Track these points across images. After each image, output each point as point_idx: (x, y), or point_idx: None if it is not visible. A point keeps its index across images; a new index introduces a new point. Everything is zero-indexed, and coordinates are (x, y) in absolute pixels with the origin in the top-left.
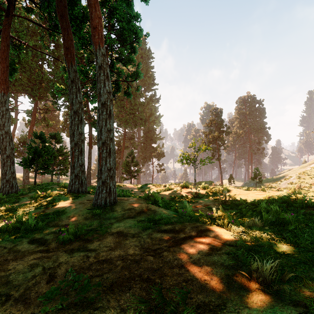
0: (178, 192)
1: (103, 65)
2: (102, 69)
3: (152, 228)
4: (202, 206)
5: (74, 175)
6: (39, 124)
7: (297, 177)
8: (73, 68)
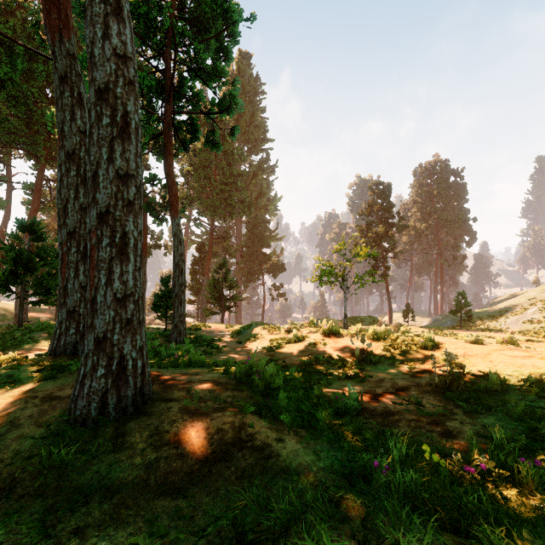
0: (319, 345)
1: None
2: None
3: None
4: (392, 396)
5: (66, 312)
6: (49, 209)
7: (540, 310)
8: (66, 47)
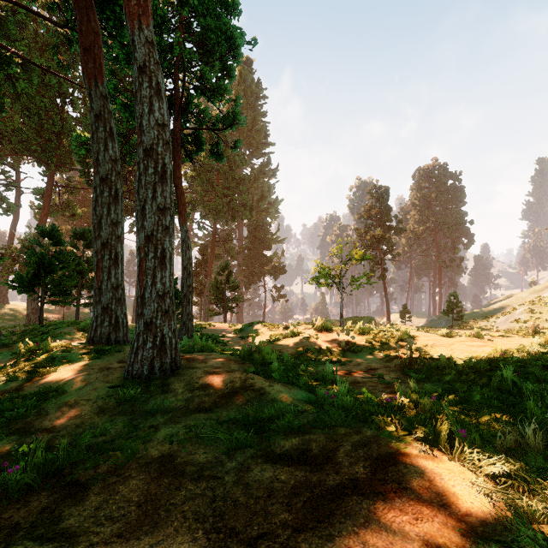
0: (312, 339)
1: (148, 66)
2: (146, 74)
3: (252, 446)
4: (363, 373)
5: (101, 308)
6: (58, 213)
7: (527, 310)
8: (100, 90)
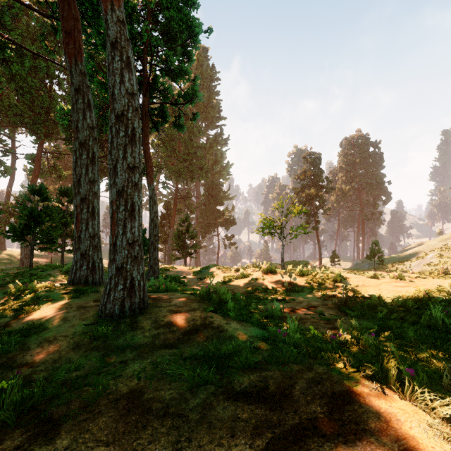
0: (260, 280)
1: (119, 42)
2: (117, 49)
3: (214, 383)
4: (305, 310)
5: (80, 254)
6: (46, 175)
7: (436, 256)
8: (79, 68)
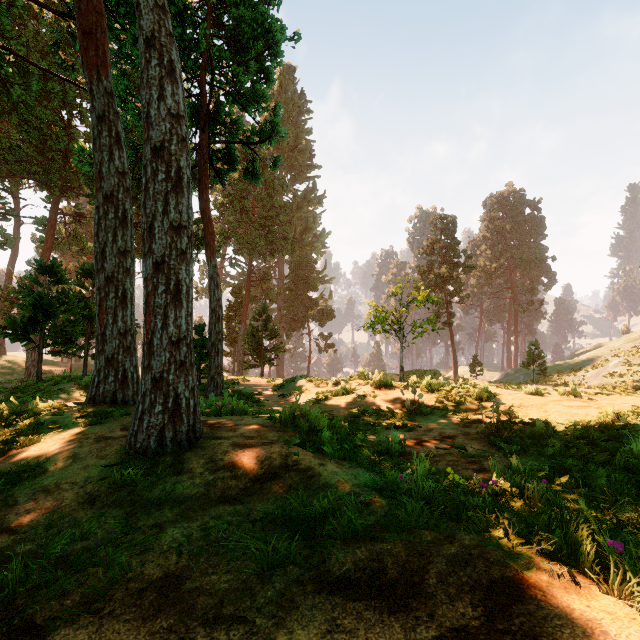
0: (369, 398)
1: (157, 37)
2: (155, 49)
3: (298, 562)
4: (437, 442)
5: (105, 360)
6: (63, 247)
7: (622, 362)
8: (104, 85)
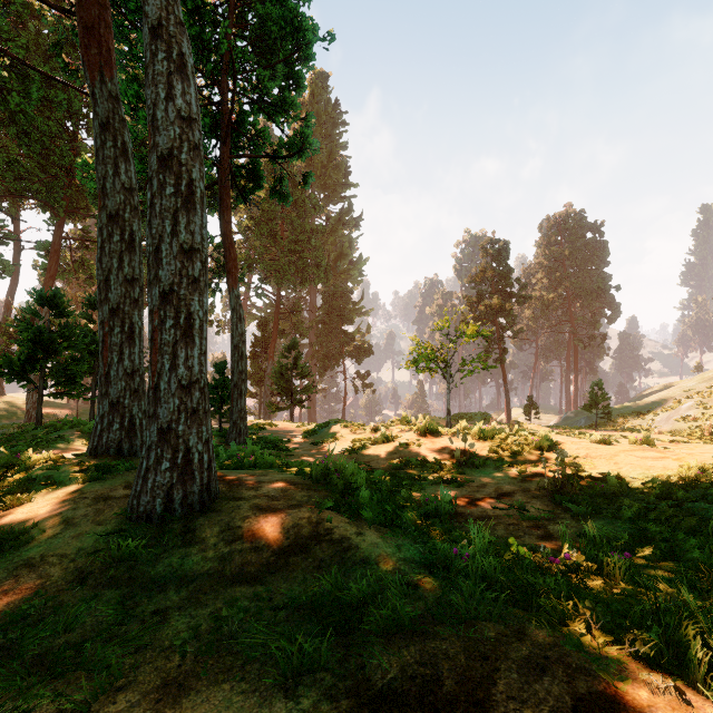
0: (413, 446)
1: (165, 26)
2: (162, 40)
3: (330, 668)
4: (493, 500)
5: (109, 404)
6: (69, 275)
7: (697, 405)
8: (108, 88)
